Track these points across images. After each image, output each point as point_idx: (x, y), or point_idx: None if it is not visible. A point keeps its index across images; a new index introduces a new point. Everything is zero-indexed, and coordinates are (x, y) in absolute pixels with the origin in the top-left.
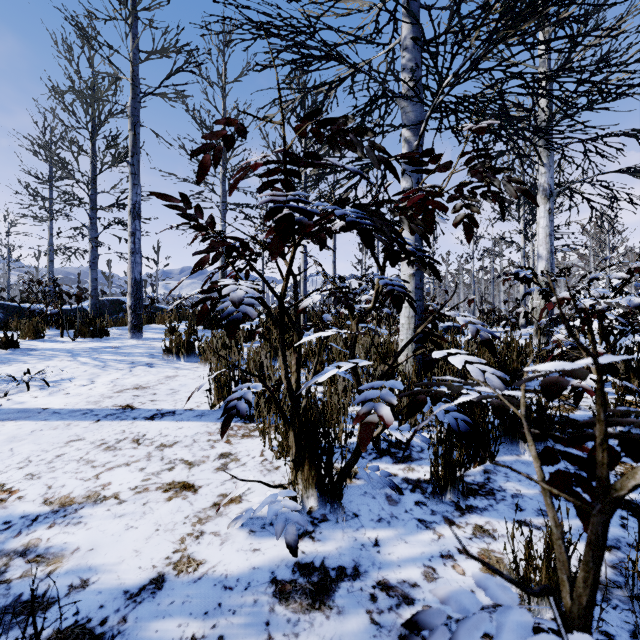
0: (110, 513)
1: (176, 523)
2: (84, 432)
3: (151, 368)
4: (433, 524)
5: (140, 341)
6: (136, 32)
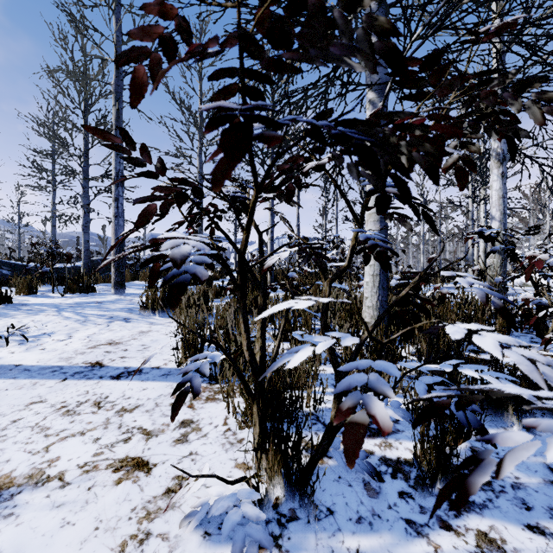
0: (48, 501)
1: (120, 518)
2: (47, 393)
3: (127, 323)
4: (425, 528)
5: (122, 296)
6: (119, 17)
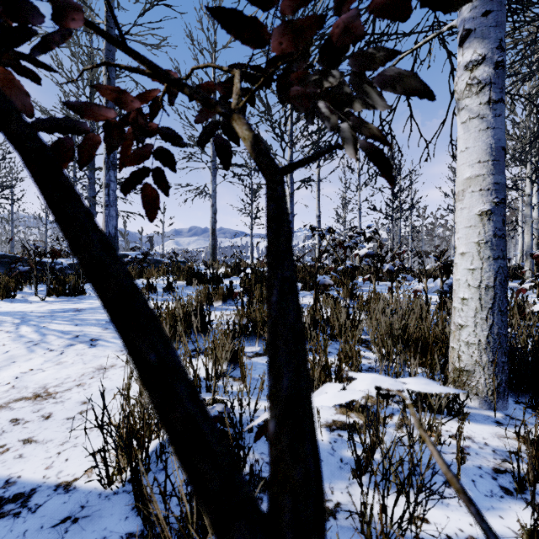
0: None
1: None
2: None
3: (90, 348)
4: None
5: None
6: None
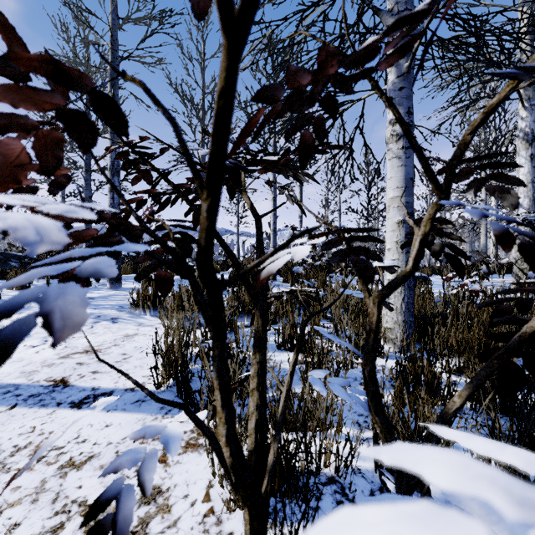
0: None
1: None
2: None
3: (114, 324)
4: None
5: (117, 291)
6: None
